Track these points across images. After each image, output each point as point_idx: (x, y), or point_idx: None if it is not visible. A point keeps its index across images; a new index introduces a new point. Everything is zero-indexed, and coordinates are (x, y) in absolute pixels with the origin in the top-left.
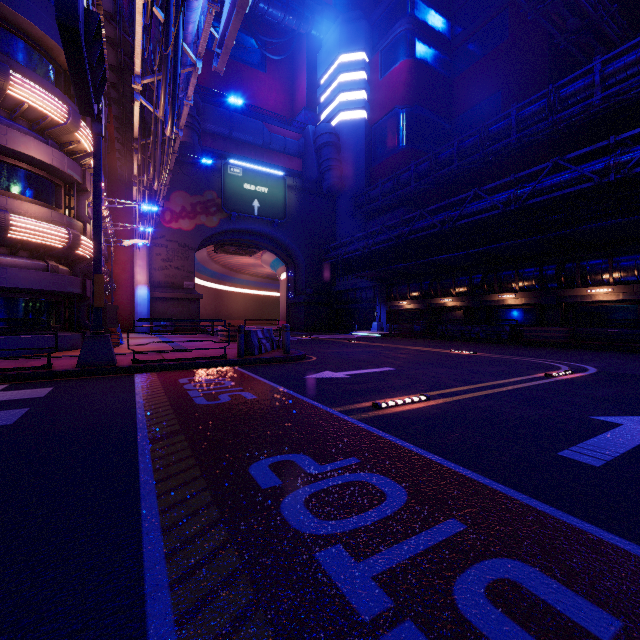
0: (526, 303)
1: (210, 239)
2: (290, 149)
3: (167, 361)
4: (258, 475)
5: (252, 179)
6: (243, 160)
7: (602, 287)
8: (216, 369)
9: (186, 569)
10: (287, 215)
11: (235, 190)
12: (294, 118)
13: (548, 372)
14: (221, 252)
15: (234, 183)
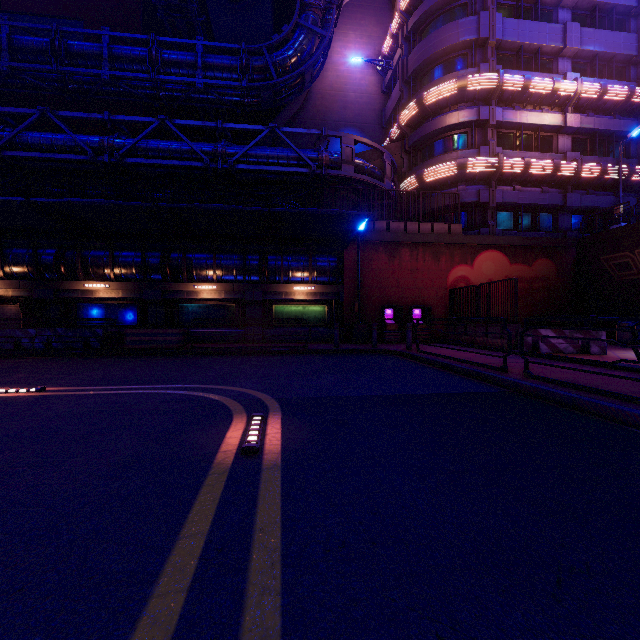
0: (125, 297)
1: None
2: None
3: None
4: None
5: None
6: None
7: (208, 284)
8: None
9: None
10: None
11: None
12: None
13: (228, 430)
14: None
15: None
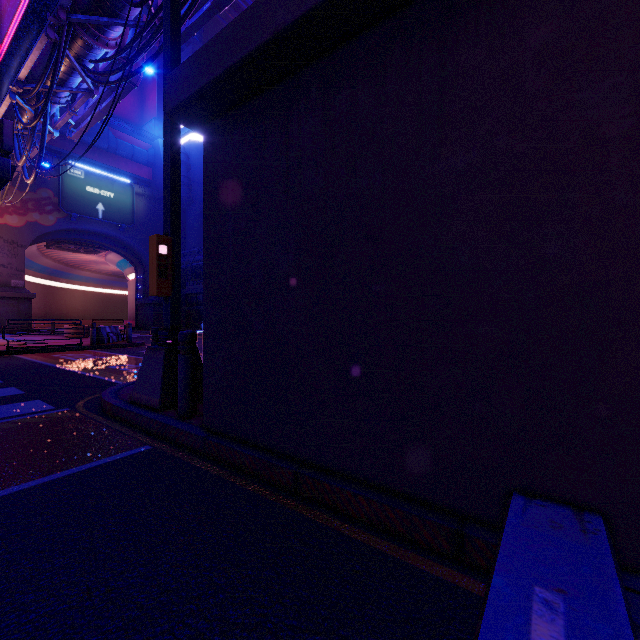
0: None
1: (44, 236)
2: (139, 157)
3: (35, 347)
4: (112, 367)
5: (96, 183)
6: (85, 160)
7: None
8: (76, 351)
9: (95, 373)
10: (135, 220)
11: (76, 191)
12: (144, 124)
13: None
14: (56, 248)
15: (75, 184)
